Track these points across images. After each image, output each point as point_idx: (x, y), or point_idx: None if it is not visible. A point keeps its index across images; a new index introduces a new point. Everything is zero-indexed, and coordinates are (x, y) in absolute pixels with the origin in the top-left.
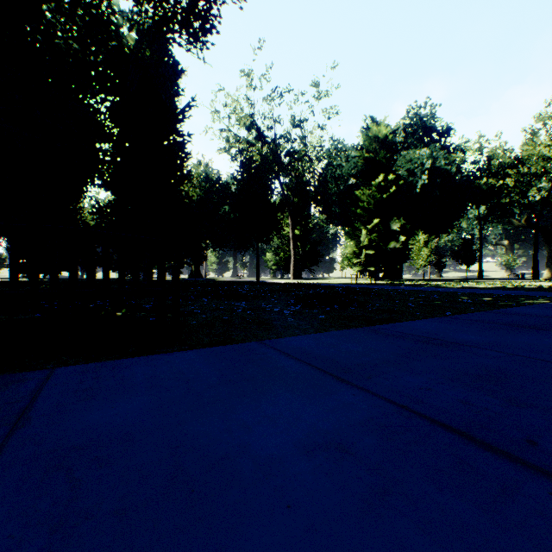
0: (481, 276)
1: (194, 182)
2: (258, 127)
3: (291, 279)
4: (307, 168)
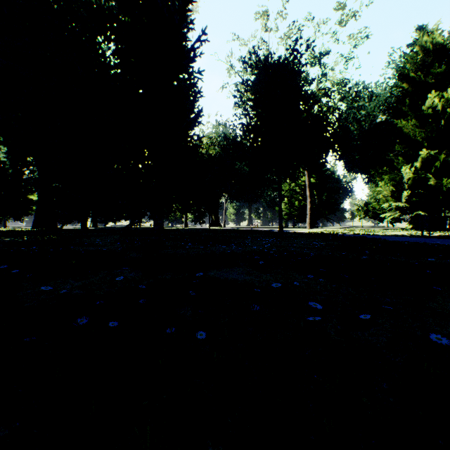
0: None
1: (213, 141)
2: None
3: (308, 228)
4: None
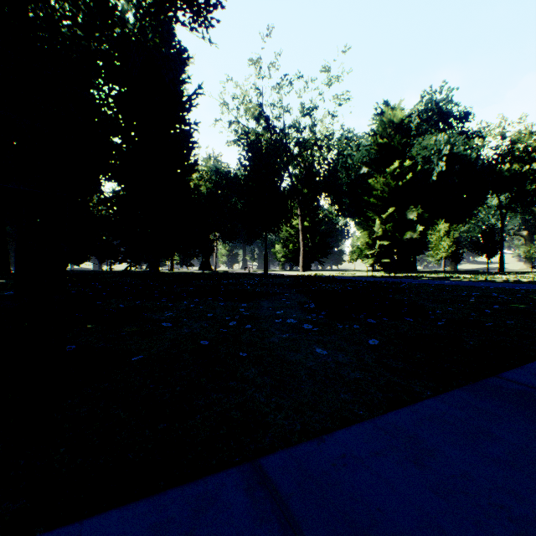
0: (503, 268)
1: (204, 175)
2: (266, 117)
3: (301, 271)
4: (316, 158)
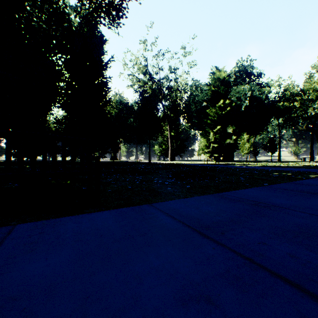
0: (280, 159)
1: (113, 105)
2: (150, 73)
3: (169, 160)
4: (178, 96)
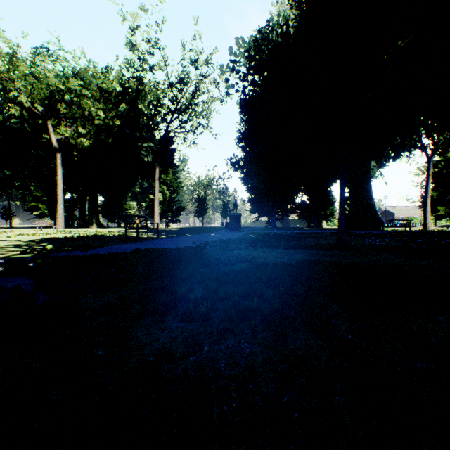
0: None
1: None
2: None
3: None
4: None
